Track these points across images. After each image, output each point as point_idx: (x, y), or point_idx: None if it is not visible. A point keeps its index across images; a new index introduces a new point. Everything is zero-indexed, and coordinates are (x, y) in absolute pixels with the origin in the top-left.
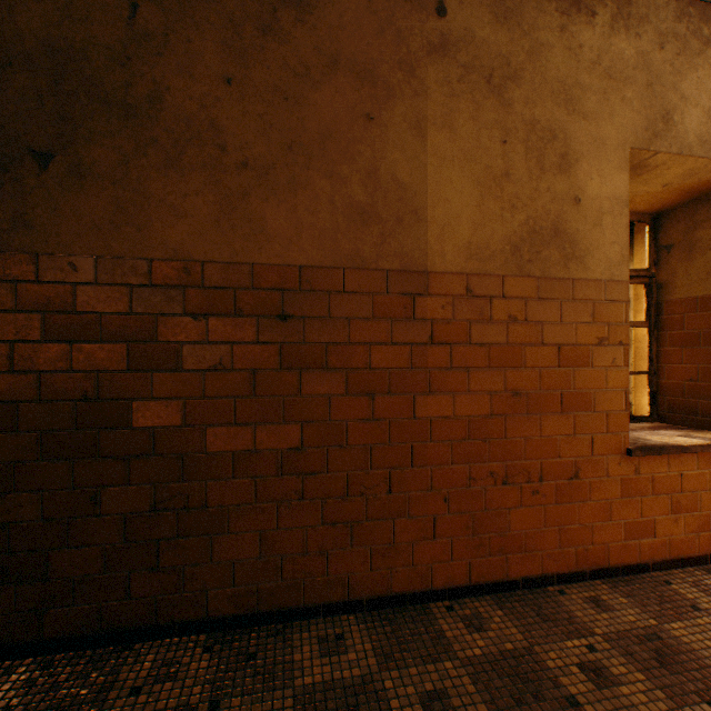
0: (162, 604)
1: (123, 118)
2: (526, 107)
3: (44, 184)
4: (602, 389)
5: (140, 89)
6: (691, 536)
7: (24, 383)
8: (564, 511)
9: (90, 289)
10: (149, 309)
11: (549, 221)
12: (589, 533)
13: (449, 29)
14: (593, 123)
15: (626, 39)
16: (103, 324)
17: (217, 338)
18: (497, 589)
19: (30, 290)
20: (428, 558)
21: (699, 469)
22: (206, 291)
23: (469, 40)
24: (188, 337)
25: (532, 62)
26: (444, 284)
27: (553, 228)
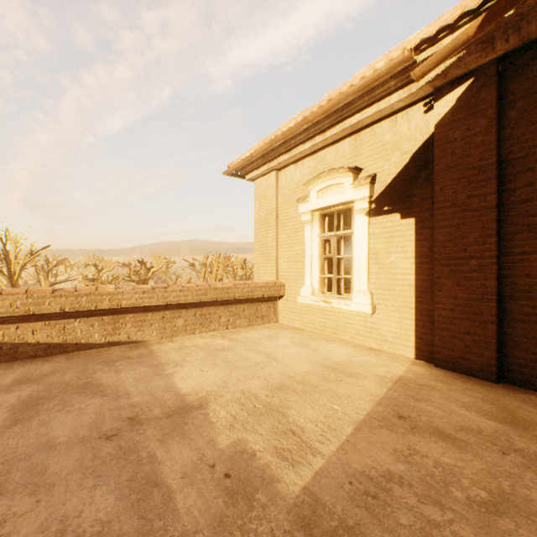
0: None
1: None
2: None
3: None
4: None
5: None
6: None
7: None
8: None
9: None
10: None
11: None
12: None
13: None
14: None
15: None
16: None
17: None
18: None
19: None
20: None
21: None
22: None
23: None
24: None
25: None
26: None
27: None
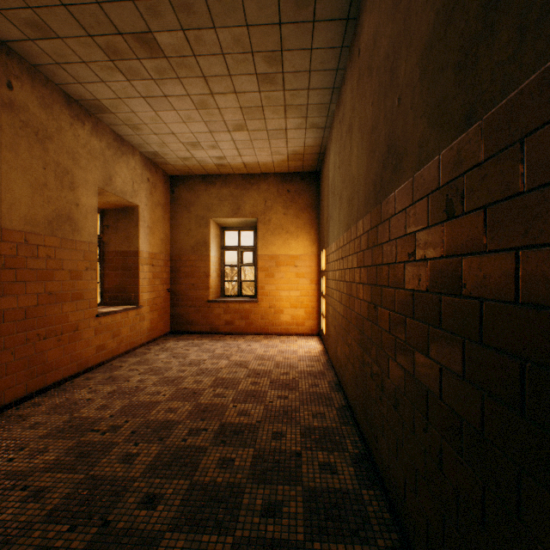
0: None
1: None
2: (56, 155)
3: None
4: (88, 289)
5: None
6: (119, 346)
7: None
8: (73, 346)
9: None
10: None
11: (67, 212)
12: (83, 354)
13: (16, 99)
14: (85, 172)
15: (97, 140)
16: None
17: None
18: (42, 392)
19: None
20: (3, 388)
21: (122, 319)
22: None
23: (27, 110)
24: None
25: (59, 134)
26: (13, 236)
27: (68, 215)
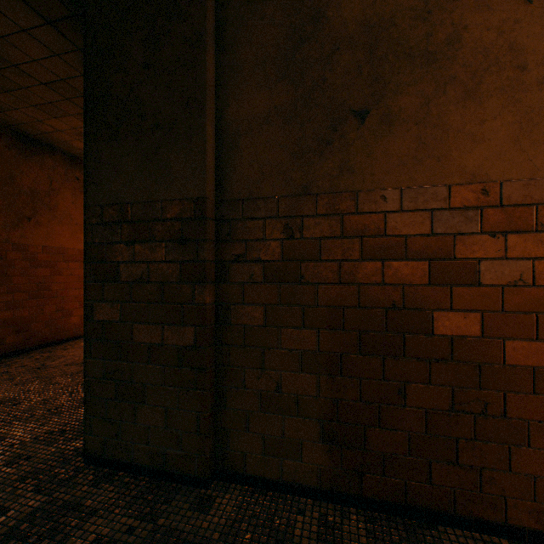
0: (459, 497)
1: (424, 65)
2: None
3: (361, 136)
4: None
5: (438, 36)
6: None
7: (347, 293)
8: None
9: (396, 216)
10: (446, 230)
11: None
12: None
13: None
14: None
15: None
16: (407, 245)
17: (515, 254)
18: None
19: (351, 220)
20: None
21: None
22: (503, 209)
23: None
24: (484, 254)
25: None
26: None
27: None
